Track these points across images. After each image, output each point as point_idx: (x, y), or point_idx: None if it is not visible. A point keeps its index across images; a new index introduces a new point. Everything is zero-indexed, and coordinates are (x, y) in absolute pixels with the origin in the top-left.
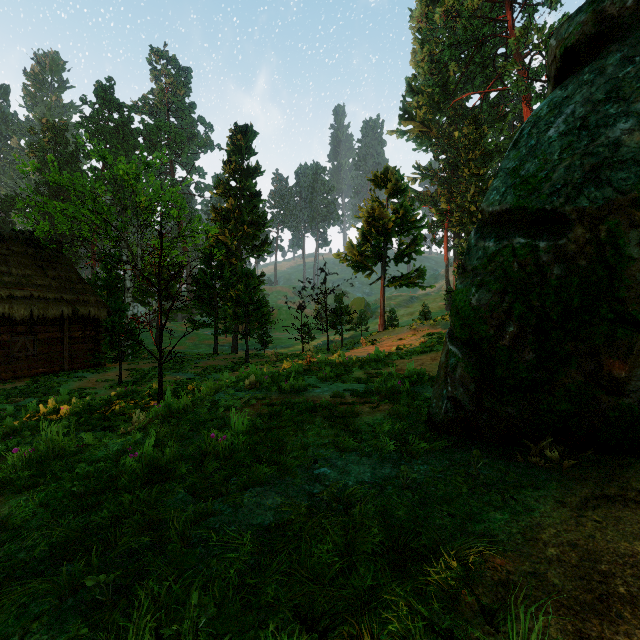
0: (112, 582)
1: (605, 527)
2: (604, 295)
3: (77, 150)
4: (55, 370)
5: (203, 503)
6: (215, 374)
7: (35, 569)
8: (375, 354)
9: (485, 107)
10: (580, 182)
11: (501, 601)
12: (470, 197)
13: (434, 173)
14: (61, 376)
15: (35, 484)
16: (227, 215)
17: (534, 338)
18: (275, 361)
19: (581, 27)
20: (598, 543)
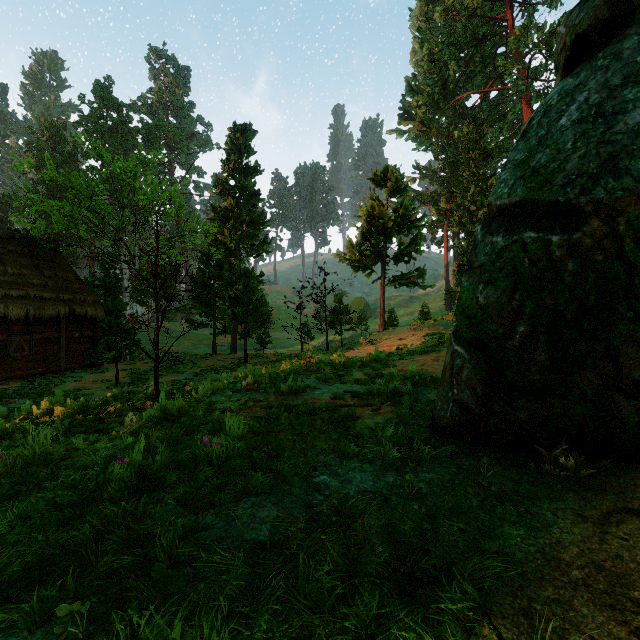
0: (87, 610)
1: (633, 546)
2: (623, 292)
3: (75, 149)
4: (51, 370)
5: (194, 515)
6: (213, 374)
7: (6, 592)
8: (375, 354)
9: (485, 106)
10: (596, 172)
11: (524, 635)
12: (470, 197)
13: (434, 173)
14: (57, 376)
15: (17, 493)
16: (226, 214)
17: (546, 338)
18: (274, 361)
19: (594, 11)
20: (627, 565)
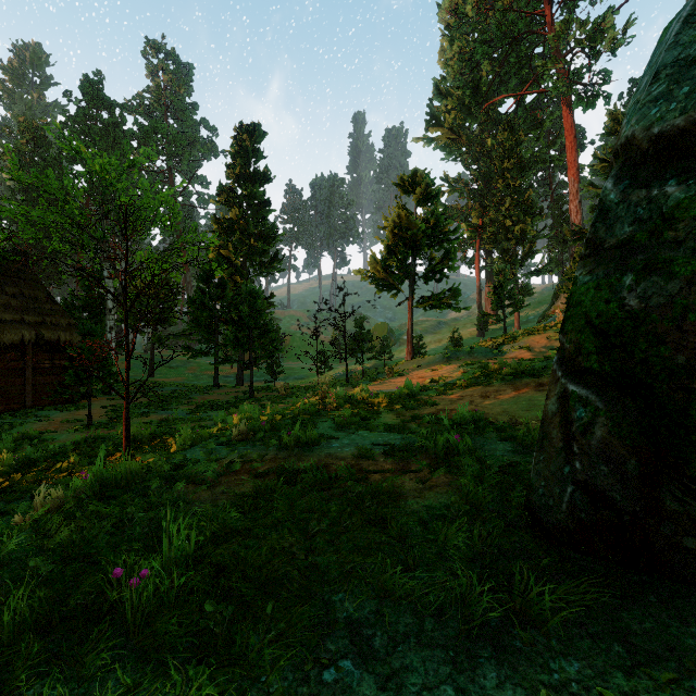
0: None
1: None
2: None
3: (59, 153)
4: (13, 408)
5: None
6: (211, 412)
7: None
8: (407, 388)
9: (520, 112)
10: None
11: None
12: (505, 211)
13: (465, 184)
14: (18, 416)
15: None
16: (231, 226)
17: None
18: (285, 395)
19: None
20: None
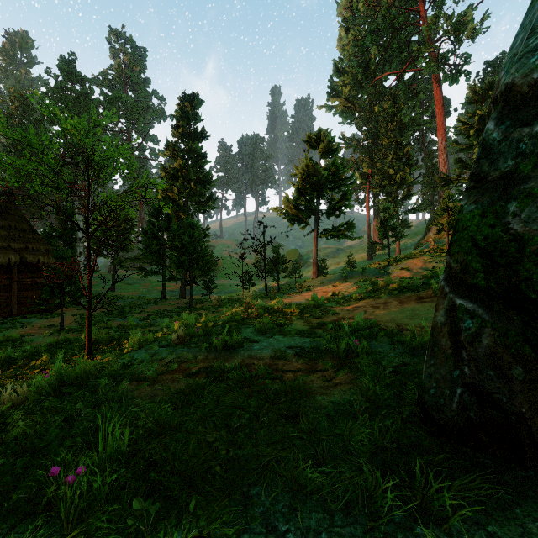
0: None
1: None
2: None
3: (41, 116)
4: (2, 316)
5: None
6: (159, 319)
7: None
8: (313, 301)
9: (400, 86)
10: None
11: None
12: (389, 162)
13: (358, 142)
14: (6, 322)
15: None
16: (175, 174)
17: None
18: (217, 306)
19: None
20: None
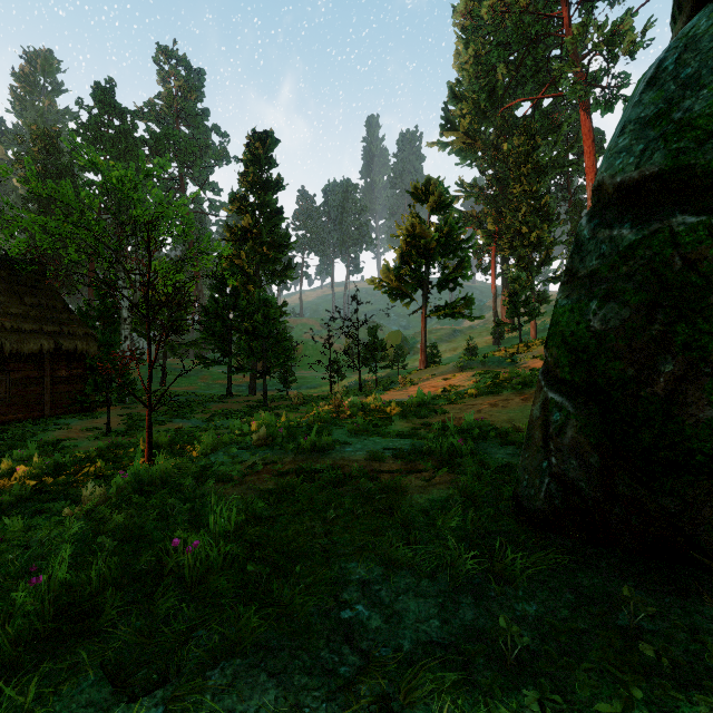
0: None
1: None
2: None
3: (71, 161)
4: (33, 416)
5: (125, 705)
6: (226, 420)
7: None
8: (419, 397)
9: (537, 116)
10: None
11: None
12: (521, 217)
13: (480, 190)
14: (38, 424)
15: None
16: (244, 235)
17: None
18: (298, 404)
19: None
20: None
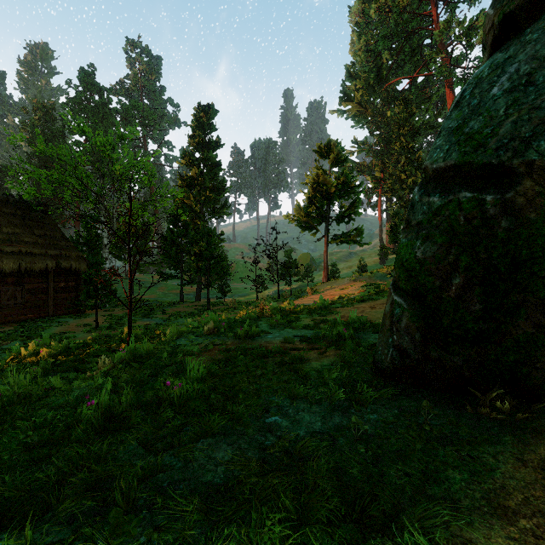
0: None
1: None
2: None
3: (63, 126)
4: (41, 316)
5: (154, 456)
6: (180, 319)
7: None
8: (320, 302)
9: (413, 90)
10: (528, 136)
11: None
12: (401, 167)
13: (370, 146)
14: (45, 321)
15: None
16: (192, 182)
17: (481, 289)
18: (233, 308)
19: None
20: None
